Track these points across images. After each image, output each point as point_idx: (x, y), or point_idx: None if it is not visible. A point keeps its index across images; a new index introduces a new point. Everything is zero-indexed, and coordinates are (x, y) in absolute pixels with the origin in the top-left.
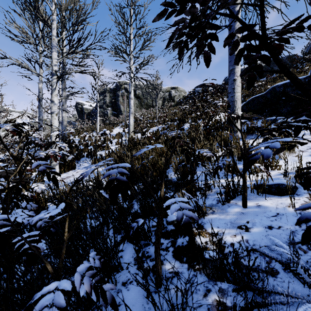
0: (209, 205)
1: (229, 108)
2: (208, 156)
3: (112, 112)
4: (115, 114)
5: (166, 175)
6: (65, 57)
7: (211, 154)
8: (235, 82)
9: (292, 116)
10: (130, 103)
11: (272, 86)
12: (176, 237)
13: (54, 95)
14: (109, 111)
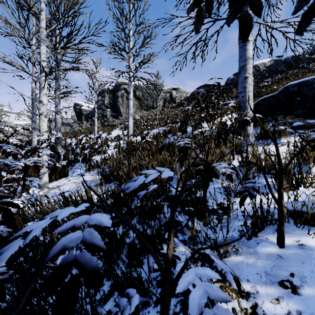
0: (229, 238)
1: (240, 110)
2: (228, 173)
3: (111, 114)
4: (114, 116)
5: (170, 190)
6: (55, 52)
7: (232, 171)
8: (247, 80)
9: (309, 119)
10: (129, 104)
11: (285, 86)
12: (188, 294)
13: (42, 94)
14: (108, 112)
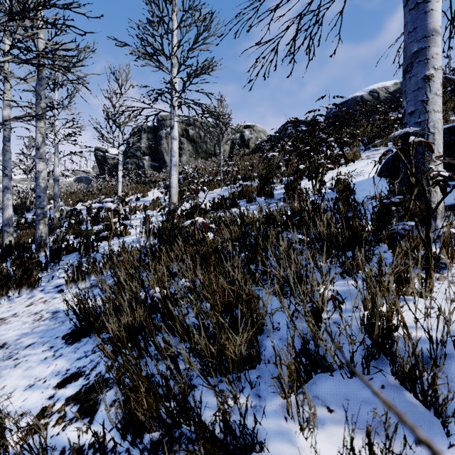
0: None
1: None
2: None
3: (150, 164)
4: (156, 167)
5: (258, 442)
6: None
7: None
8: (431, 83)
9: None
10: (172, 146)
11: None
12: None
13: None
14: (146, 161)
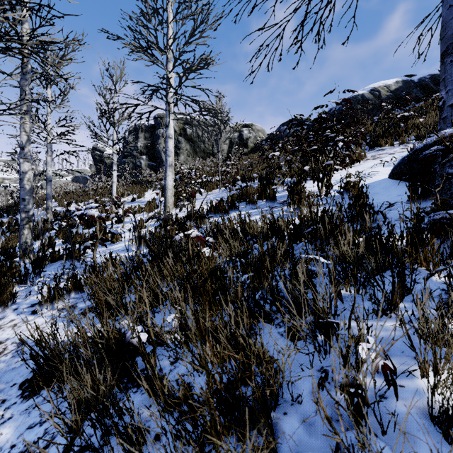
0: None
1: None
2: None
3: (148, 164)
4: (153, 167)
5: None
6: None
7: None
8: None
9: None
10: (167, 145)
11: None
12: None
13: None
14: (144, 160)
